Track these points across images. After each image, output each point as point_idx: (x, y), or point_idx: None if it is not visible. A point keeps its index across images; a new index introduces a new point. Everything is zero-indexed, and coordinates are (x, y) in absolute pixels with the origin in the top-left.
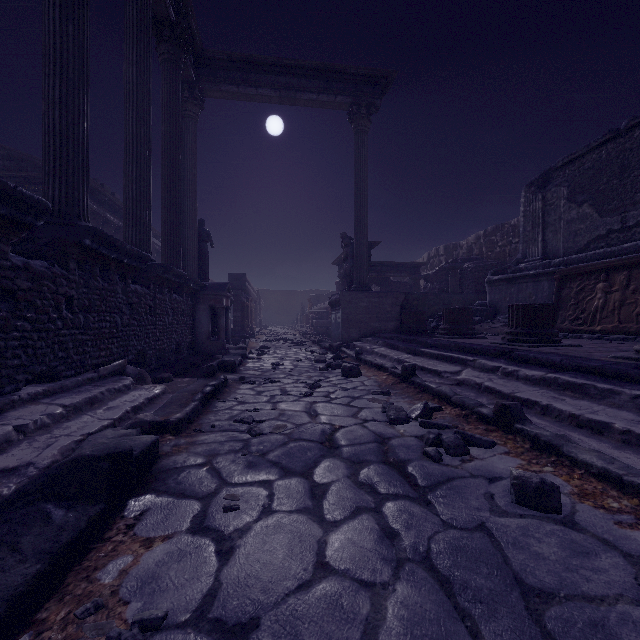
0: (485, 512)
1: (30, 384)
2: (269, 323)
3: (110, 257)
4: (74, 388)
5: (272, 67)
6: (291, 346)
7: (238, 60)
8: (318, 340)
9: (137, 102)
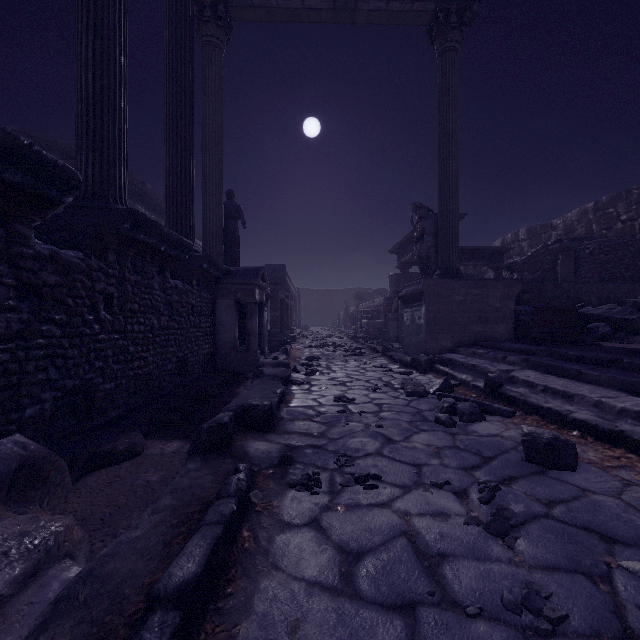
0: None
1: None
2: (308, 323)
3: None
4: None
5: None
6: (346, 356)
7: None
8: (384, 348)
9: None
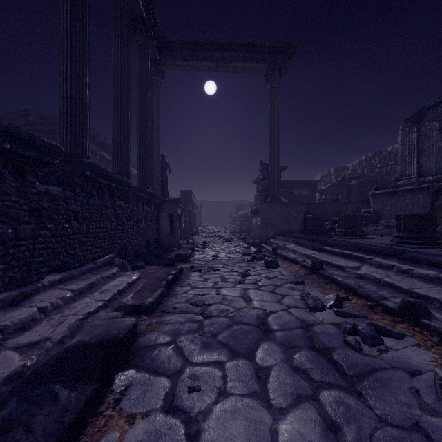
0: (415, 409)
1: (50, 273)
2: (207, 223)
3: (103, 183)
4: (79, 276)
5: (211, 46)
6: (224, 241)
7: (188, 42)
8: (243, 237)
9: (121, 75)
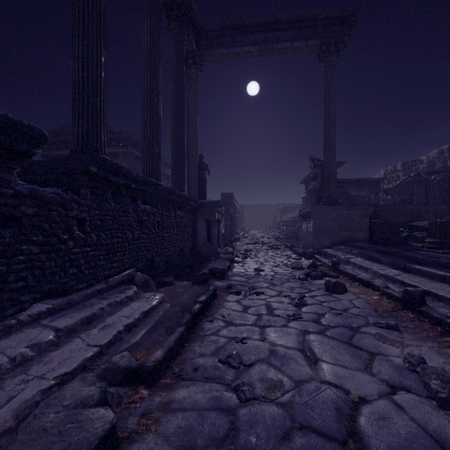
0: None
1: (42, 300)
2: (249, 228)
3: (118, 183)
4: (81, 302)
5: (253, 27)
6: (268, 249)
7: (227, 28)
8: (291, 245)
9: (150, 62)
